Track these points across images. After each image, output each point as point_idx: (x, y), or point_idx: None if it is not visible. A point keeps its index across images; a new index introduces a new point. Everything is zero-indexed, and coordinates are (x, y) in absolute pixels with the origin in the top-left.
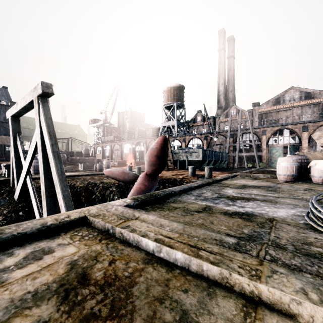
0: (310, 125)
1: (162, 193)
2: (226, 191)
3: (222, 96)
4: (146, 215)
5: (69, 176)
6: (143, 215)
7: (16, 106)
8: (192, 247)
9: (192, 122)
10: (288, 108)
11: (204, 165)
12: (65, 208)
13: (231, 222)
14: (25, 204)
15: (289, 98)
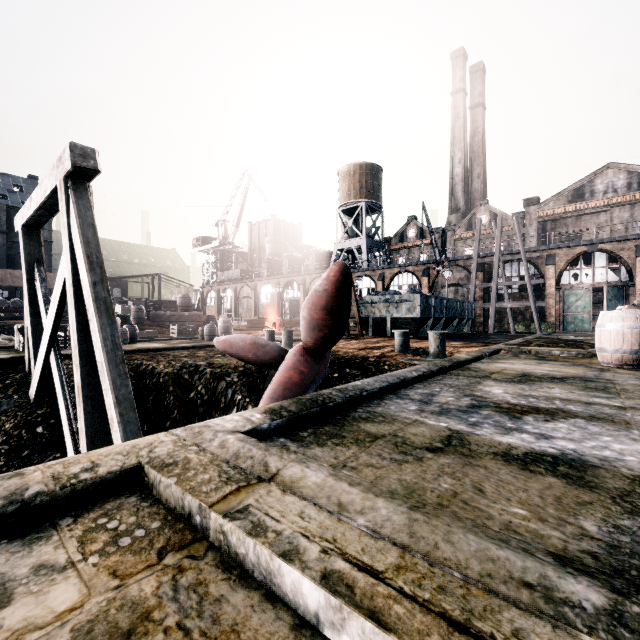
0: None
1: (340, 396)
2: (488, 388)
3: (460, 187)
4: (297, 467)
5: (147, 350)
6: (289, 468)
7: (29, 204)
8: (457, 628)
9: (397, 241)
10: (603, 208)
11: (424, 327)
12: (120, 426)
13: (535, 489)
14: (51, 409)
15: (604, 187)
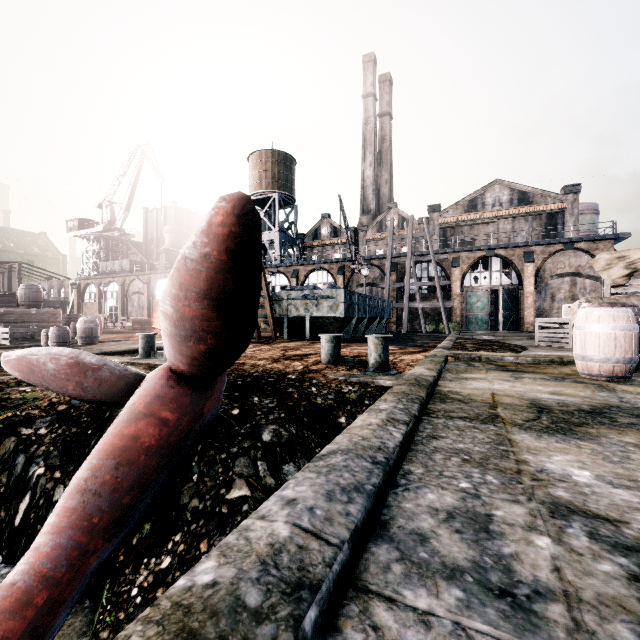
0: (538, 250)
1: None
2: (553, 464)
3: (371, 189)
4: None
5: None
6: None
7: None
8: None
9: (310, 238)
10: (492, 219)
11: (347, 328)
12: None
13: None
14: None
15: (492, 201)
